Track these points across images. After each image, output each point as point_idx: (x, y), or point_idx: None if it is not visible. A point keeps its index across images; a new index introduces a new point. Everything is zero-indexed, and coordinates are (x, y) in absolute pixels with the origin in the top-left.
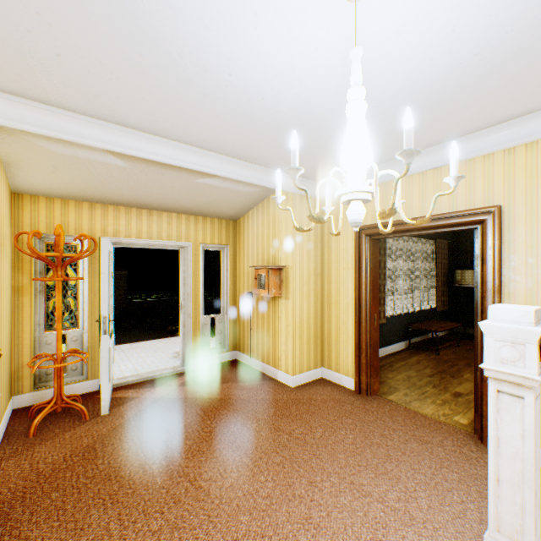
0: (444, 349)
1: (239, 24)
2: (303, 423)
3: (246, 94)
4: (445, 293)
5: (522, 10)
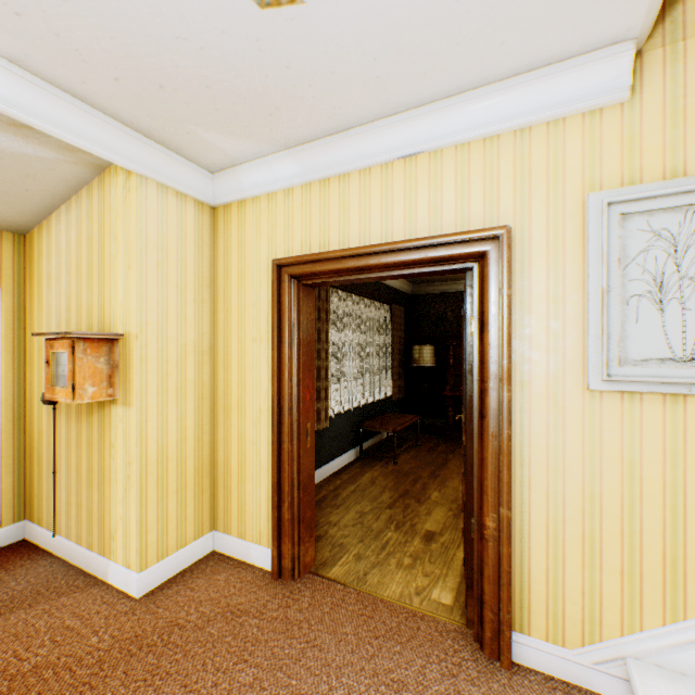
0: (403, 453)
1: None
2: None
3: None
4: (402, 376)
5: None
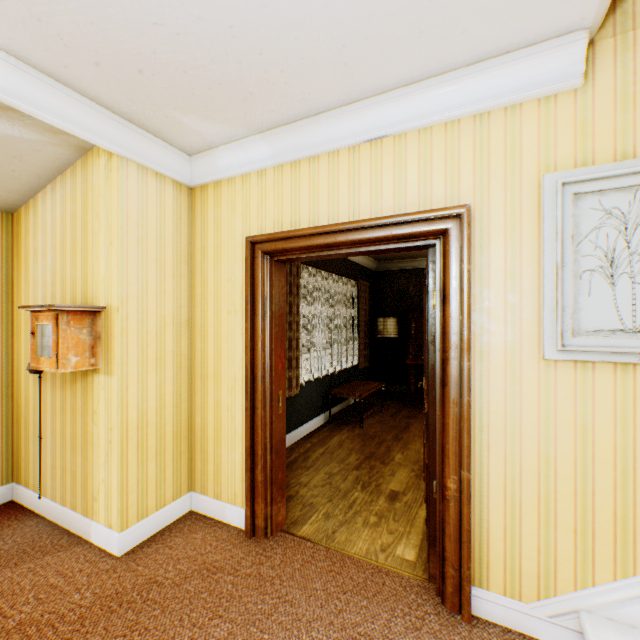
0: (368, 418)
1: None
2: None
3: None
4: (368, 346)
5: None
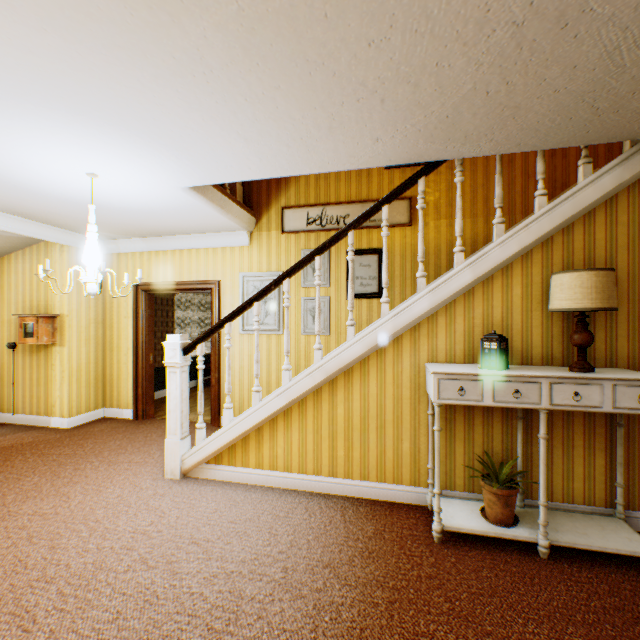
0: None
1: (9, 162)
2: (76, 446)
3: (13, 184)
4: None
5: (188, 200)
